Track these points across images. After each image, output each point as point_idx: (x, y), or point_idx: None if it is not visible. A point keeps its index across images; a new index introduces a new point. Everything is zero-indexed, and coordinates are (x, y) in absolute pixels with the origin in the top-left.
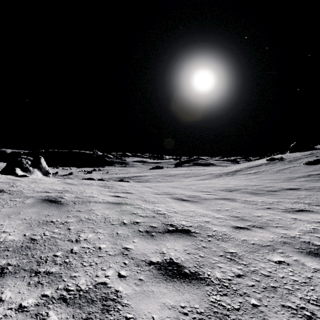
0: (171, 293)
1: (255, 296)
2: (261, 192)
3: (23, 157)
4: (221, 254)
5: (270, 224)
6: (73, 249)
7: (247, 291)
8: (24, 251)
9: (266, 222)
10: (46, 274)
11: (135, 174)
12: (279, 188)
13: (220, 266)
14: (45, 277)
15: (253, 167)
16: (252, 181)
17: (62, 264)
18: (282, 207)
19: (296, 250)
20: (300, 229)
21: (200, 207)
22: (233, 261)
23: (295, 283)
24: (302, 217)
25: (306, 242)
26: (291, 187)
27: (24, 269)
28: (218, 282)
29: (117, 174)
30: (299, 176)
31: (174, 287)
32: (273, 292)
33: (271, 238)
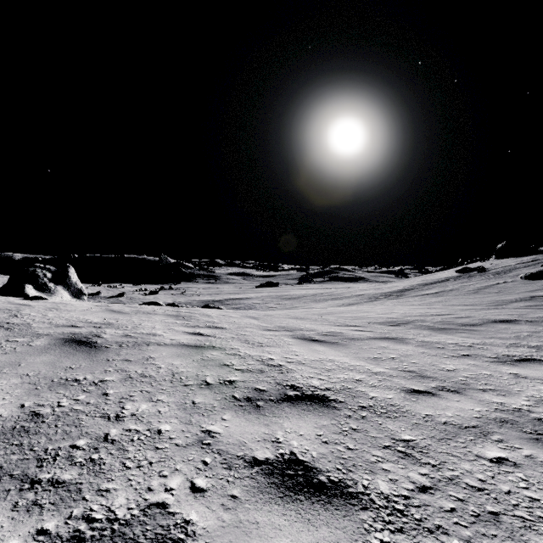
0: (293, 526)
1: (460, 533)
2: (450, 326)
3: (38, 266)
4: (386, 443)
5: (473, 385)
6: (109, 434)
7: (443, 523)
8: (16, 437)
9: (464, 381)
10: (51, 486)
11: (231, 296)
12: (482, 320)
13: (387, 469)
14: (49, 492)
15: (434, 284)
16: (432, 307)
17: (84, 465)
18: (491, 354)
19: (526, 435)
20: (528, 394)
21: (344, 353)
22: (411, 459)
23: (534, 505)
24: (529, 372)
25: (542, 420)
26: (502, 318)
27: (10, 475)
28: (384, 502)
29: (200, 295)
30: (515, 299)
31: (298, 514)
32: (493, 525)
33: (478, 412)
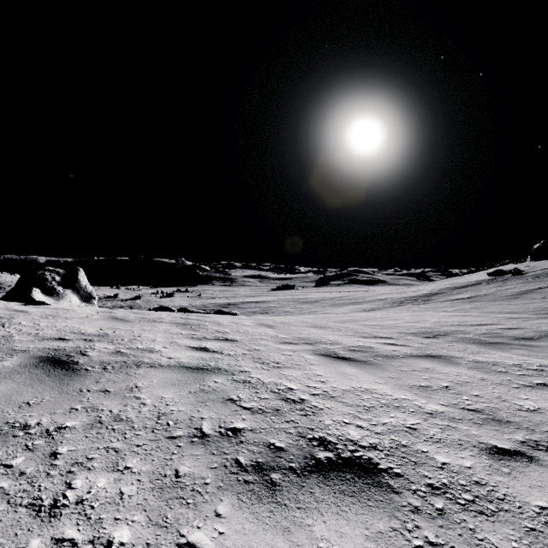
0: None
1: None
2: (500, 340)
3: (47, 268)
4: None
5: None
6: None
7: None
8: None
9: None
10: None
11: (247, 299)
12: (538, 333)
13: None
14: None
15: (464, 288)
16: (469, 314)
17: None
18: None
19: None
20: None
21: (381, 378)
22: None
23: None
24: None
25: None
26: None
27: None
28: None
29: (216, 298)
30: None
31: None
32: None
33: None
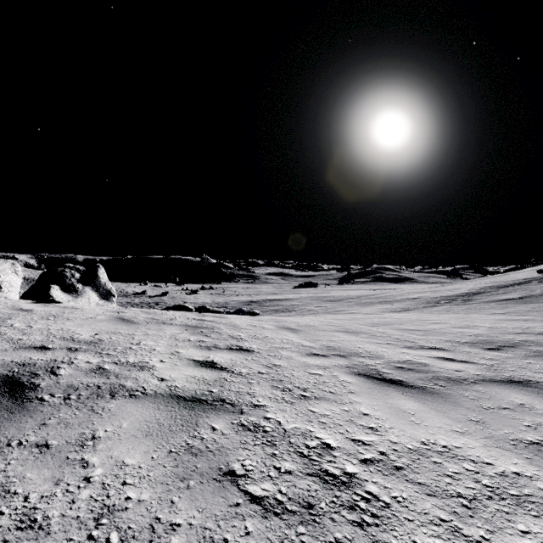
0: None
1: None
2: None
3: (67, 265)
4: None
5: None
6: None
7: None
8: None
9: None
10: None
11: (269, 297)
12: None
13: None
14: None
15: (511, 287)
16: (529, 319)
17: None
18: None
19: None
20: None
21: (458, 421)
22: None
23: None
24: None
25: None
26: None
27: None
28: None
29: (238, 295)
30: None
31: None
32: None
33: None
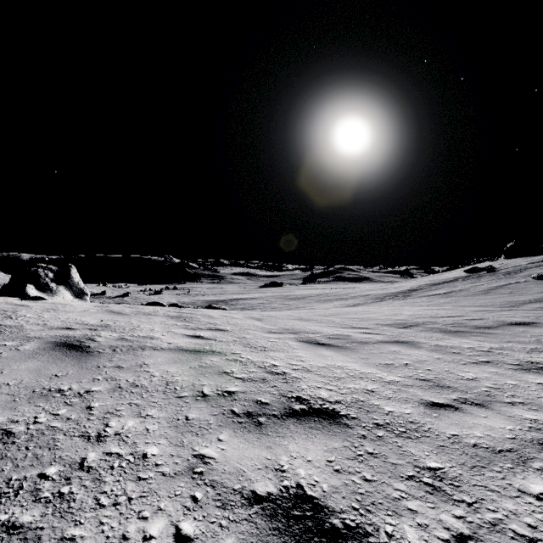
0: None
1: None
2: (463, 329)
3: (40, 265)
4: (409, 473)
5: (499, 397)
6: (86, 459)
7: None
8: None
9: (488, 392)
10: (5, 532)
11: (236, 296)
12: (497, 322)
13: (413, 509)
14: (1, 541)
15: (442, 284)
16: (442, 308)
17: (50, 501)
18: (513, 360)
19: None
20: None
21: (353, 358)
22: (441, 494)
23: None
24: None
25: None
26: (518, 321)
27: None
28: None
29: (204, 295)
30: (529, 300)
31: None
32: None
33: (510, 432)
